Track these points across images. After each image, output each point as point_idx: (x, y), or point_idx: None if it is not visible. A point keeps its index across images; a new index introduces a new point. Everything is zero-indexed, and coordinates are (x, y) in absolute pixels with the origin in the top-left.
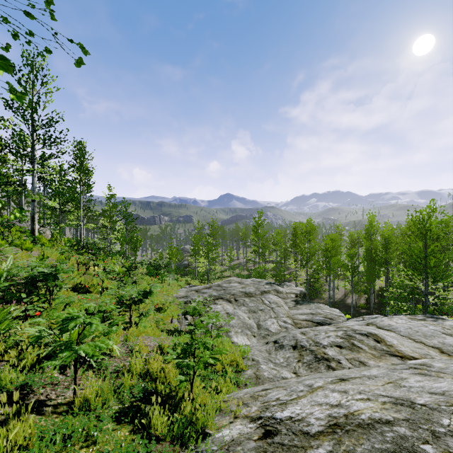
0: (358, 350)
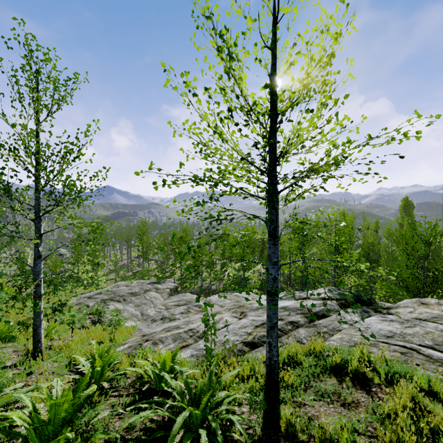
0: (190, 312)
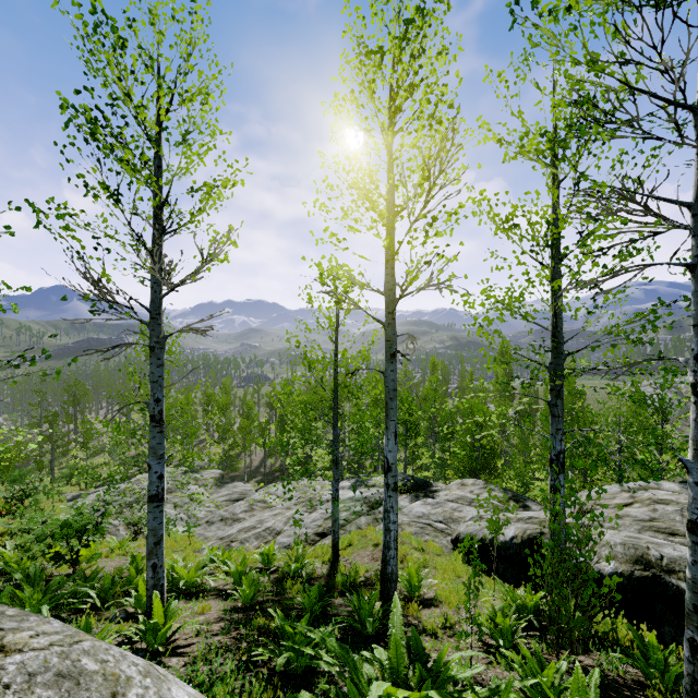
0: (254, 510)
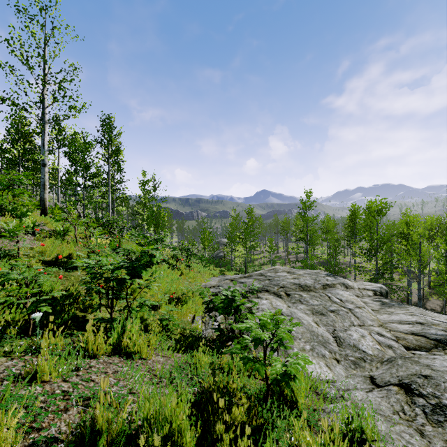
0: None
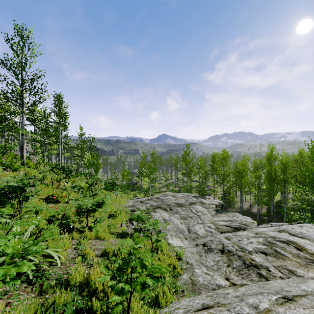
0: (283, 257)
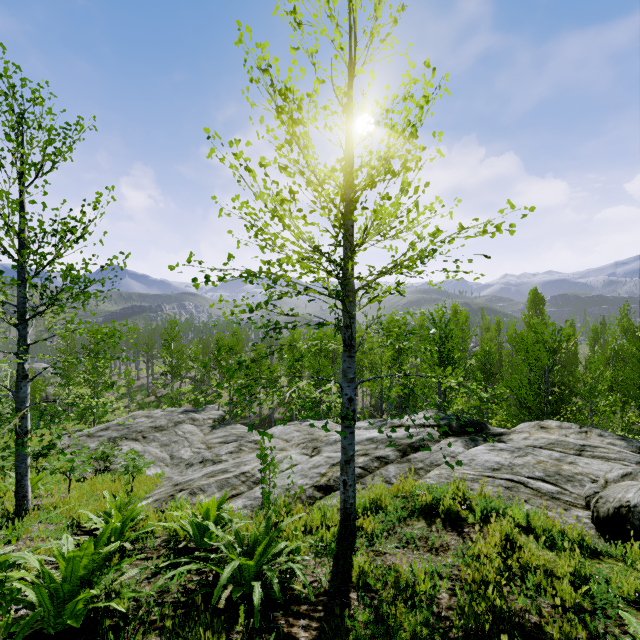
0: (242, 451)
